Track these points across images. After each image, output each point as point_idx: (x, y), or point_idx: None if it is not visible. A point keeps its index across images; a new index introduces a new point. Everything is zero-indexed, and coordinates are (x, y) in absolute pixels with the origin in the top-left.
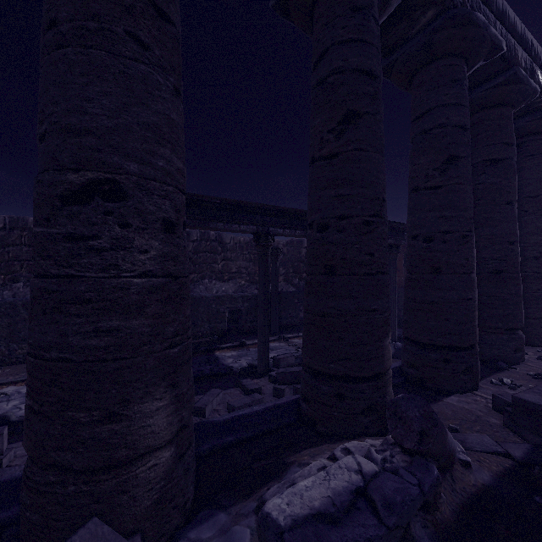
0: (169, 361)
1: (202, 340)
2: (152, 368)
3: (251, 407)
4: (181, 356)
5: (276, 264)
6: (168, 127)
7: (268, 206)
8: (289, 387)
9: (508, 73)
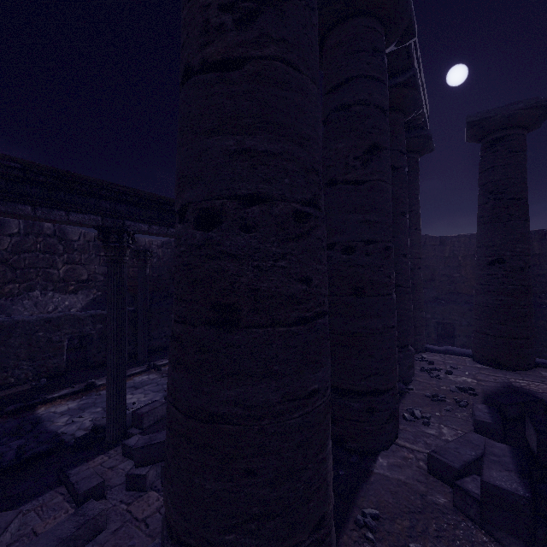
0: None
1: (16, 390)
2: None
3: None
4: None
5: (145, 271)
6: None
7: (123, 187)
8: (154, 466)
9: (408, 73)
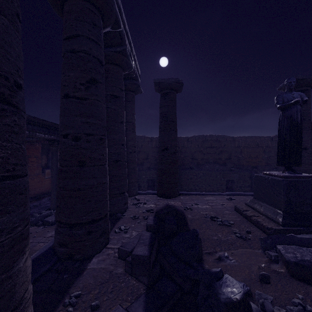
0: None
1: None
2: None
3: None
4: None
5: None
6: None
7: None
8: None
9: (122, 47)
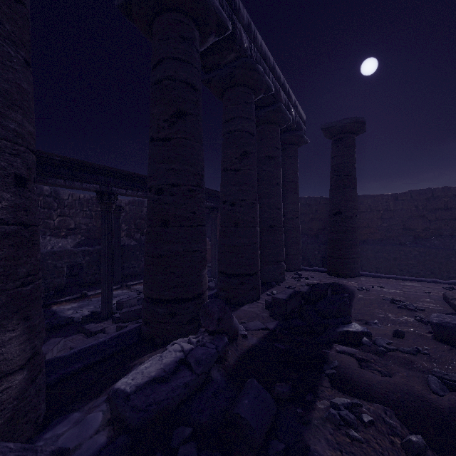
0: (22, 297)
1: None
2: (4, 304)
3: (97, 340)
4: (33, 293)
5: (119, 220)
6: (20, 95)
7: (112, 168)
8: (131, 323)
9: (276, 105)
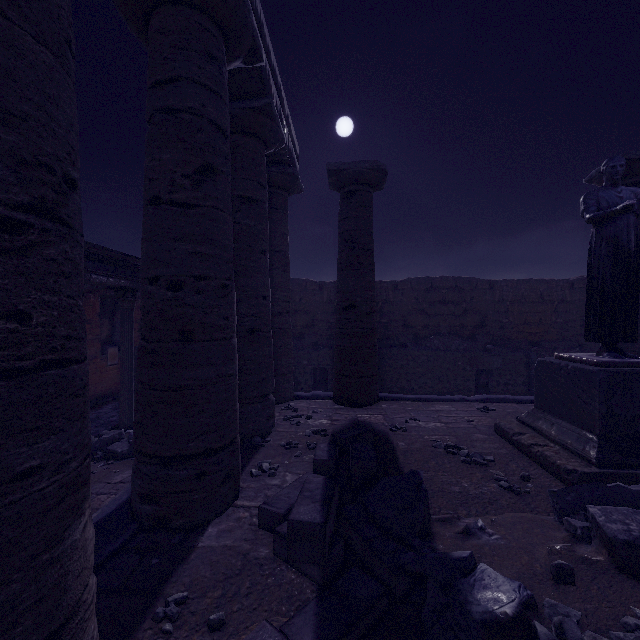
0: None
1: None
2: None
3: None
4: None
5: None
6: None
7: None
8: None
9: (264, 100)
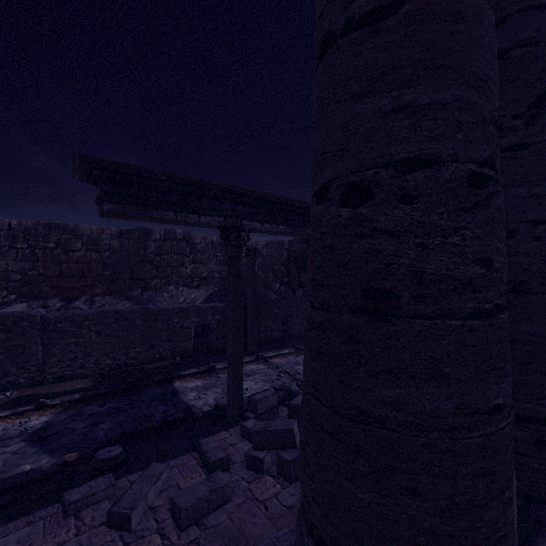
0: None
1: (160, 365)
2: None
3: None
4: None
5: (253, 269)
6: None
7: (241, 189)
8: (269, 452)
9: None
